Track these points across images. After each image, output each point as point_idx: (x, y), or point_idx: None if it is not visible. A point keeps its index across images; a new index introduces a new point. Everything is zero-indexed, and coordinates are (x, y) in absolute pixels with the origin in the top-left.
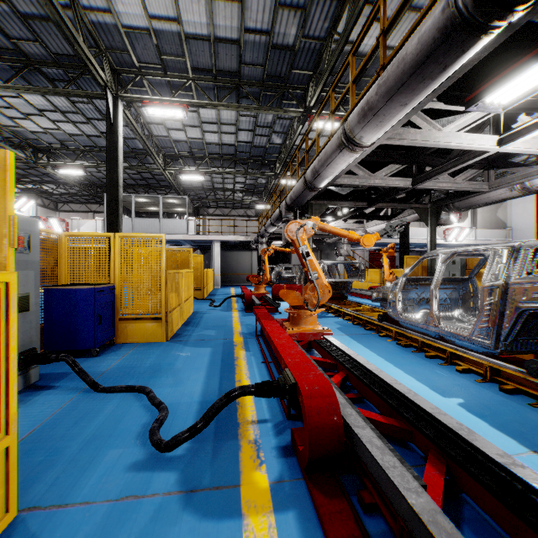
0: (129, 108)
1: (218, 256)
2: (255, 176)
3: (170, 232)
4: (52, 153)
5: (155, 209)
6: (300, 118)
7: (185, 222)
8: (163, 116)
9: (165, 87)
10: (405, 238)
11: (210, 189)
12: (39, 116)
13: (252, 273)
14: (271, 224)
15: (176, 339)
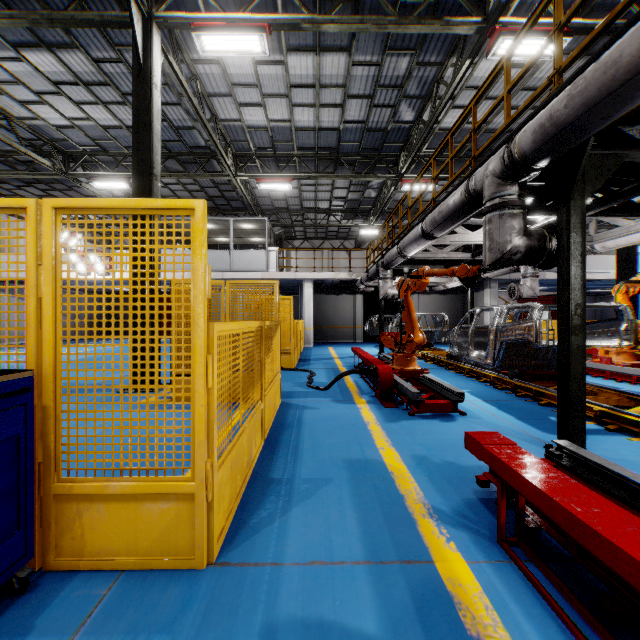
0: (177, 57)
1: (310, 302)
2: (363, 187)
3: (243, 268)
4: (89, 162)
5: (226, 240)
6: (462, 54)
7: (264, 254)
8: (228, 53)
9: (231, 11)
10: (630, 267)
11: (297, 210)
12: (57, 96)
13: (355, 326)
14: (423, 236)
15: (243, 546)
